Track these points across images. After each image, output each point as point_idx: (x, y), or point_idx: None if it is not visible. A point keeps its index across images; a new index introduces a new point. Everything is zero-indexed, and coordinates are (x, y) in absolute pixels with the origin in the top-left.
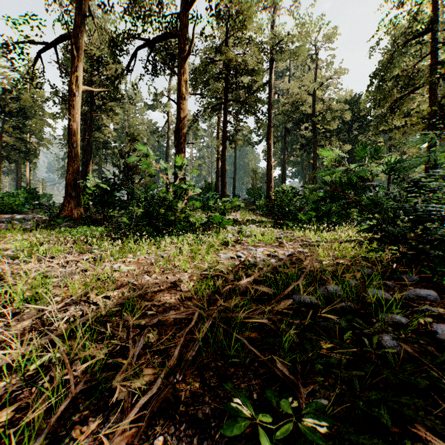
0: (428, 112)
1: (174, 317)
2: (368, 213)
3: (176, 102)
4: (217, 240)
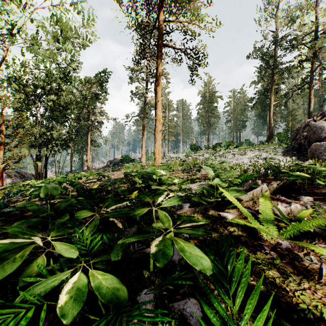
0: None
1: None
2: None
3: (308, 104)
4: None
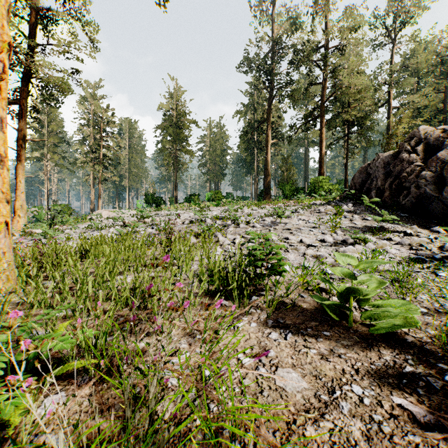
0: None
1: None
2: None
3: (320, 147)
4: None
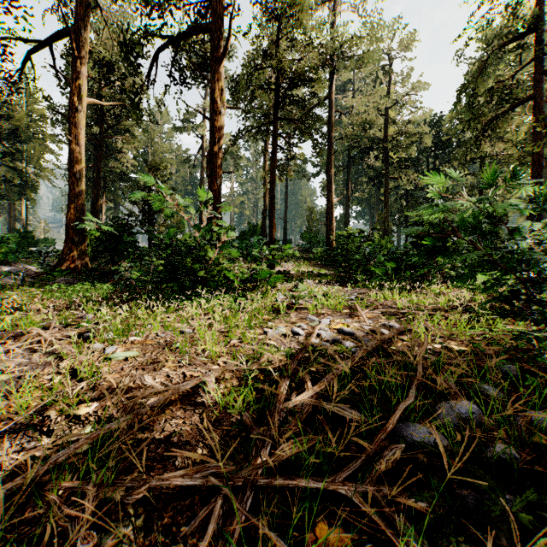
0: (532, 135)
1: (179, 484)
2: (510, 273)
3: (210, 118)
4: (264, 304)
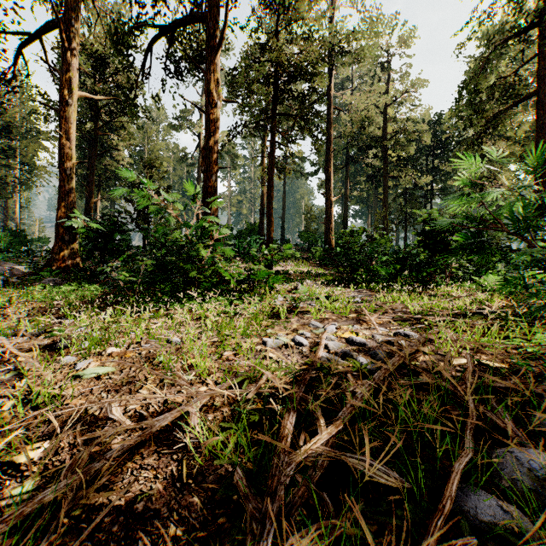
0: (536, 132)
1: None
2: None
3: (205, 111)
4: (262, 308)
